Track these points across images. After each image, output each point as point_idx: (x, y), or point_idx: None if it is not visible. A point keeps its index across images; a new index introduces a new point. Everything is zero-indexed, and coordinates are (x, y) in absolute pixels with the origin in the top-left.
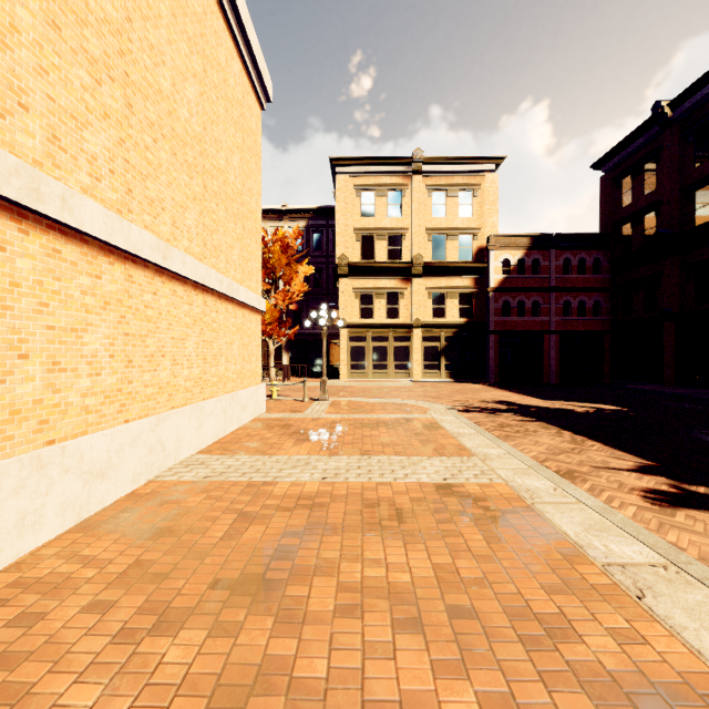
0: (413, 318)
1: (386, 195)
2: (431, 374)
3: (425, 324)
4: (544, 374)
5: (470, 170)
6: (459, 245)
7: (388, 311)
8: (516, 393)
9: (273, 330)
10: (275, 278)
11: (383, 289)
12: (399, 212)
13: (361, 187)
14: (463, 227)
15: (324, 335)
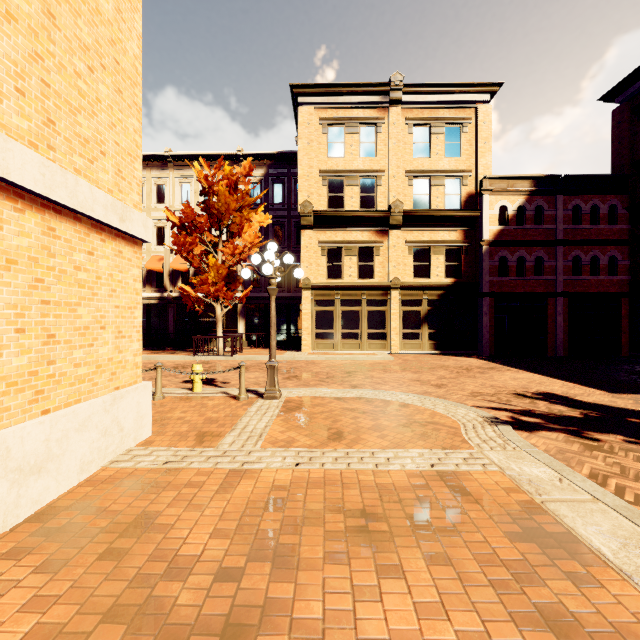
0: (391, 278)
1: (357, 131)
2: (412, 345)
3: (405, 284)
4: (549, 346)
5: (458, 100)
6: (444, 191)
7: (360, 270)
8: (544, 376)
9: (218, 291)
10: (229, 234)
11: (355, 243)
12: (373, 151)
13: (328, 121)
14: (450, 169)
15: (271, 291)
